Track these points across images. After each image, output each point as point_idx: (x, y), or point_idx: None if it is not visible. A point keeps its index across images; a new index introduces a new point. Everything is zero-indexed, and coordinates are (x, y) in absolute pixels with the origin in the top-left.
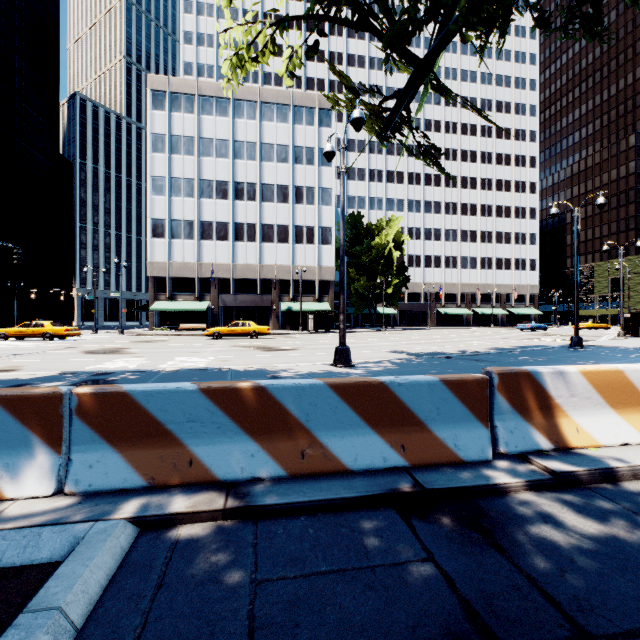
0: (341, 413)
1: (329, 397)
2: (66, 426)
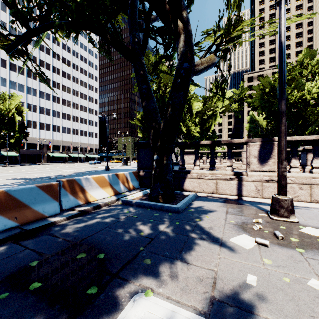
0: None
1: None
2: None
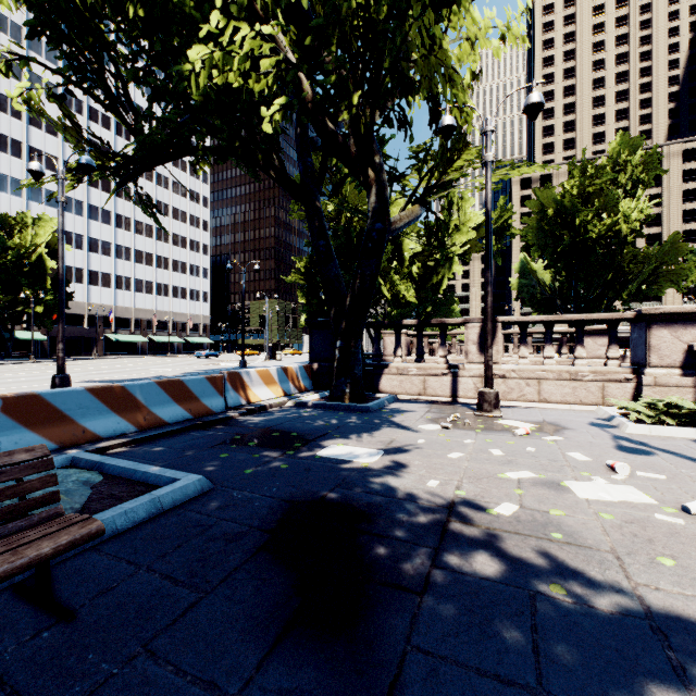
0: (162, 396)
1: (157, 389)
2: None
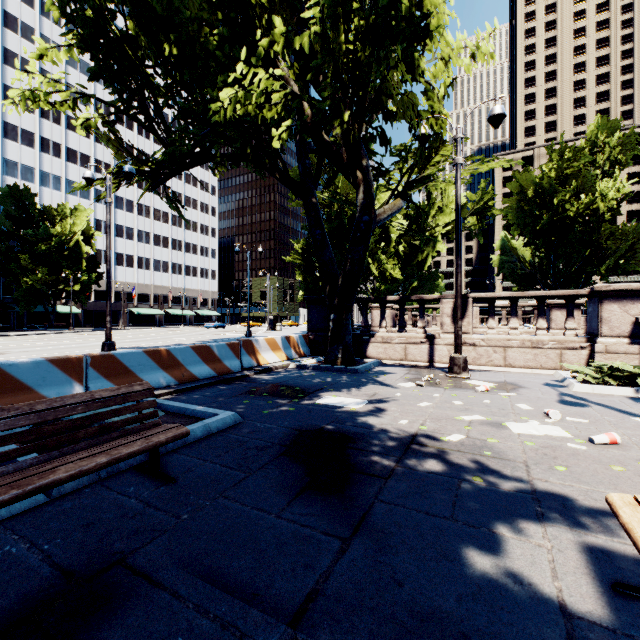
0: (195, 358)
1: (191, 352)
2: (84, 372)
